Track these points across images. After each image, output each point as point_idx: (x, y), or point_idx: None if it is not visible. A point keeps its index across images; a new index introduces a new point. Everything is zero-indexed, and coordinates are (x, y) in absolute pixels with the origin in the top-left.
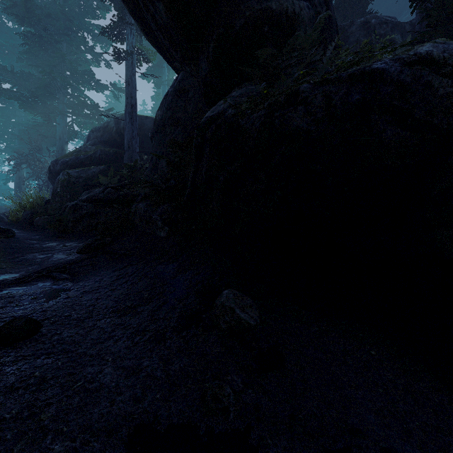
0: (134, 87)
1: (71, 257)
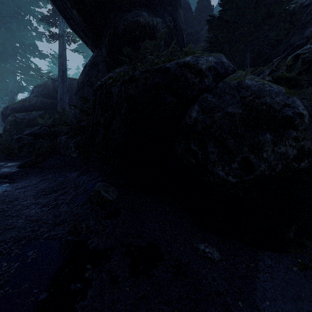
0: (64, 58)
1: (13, 170)
